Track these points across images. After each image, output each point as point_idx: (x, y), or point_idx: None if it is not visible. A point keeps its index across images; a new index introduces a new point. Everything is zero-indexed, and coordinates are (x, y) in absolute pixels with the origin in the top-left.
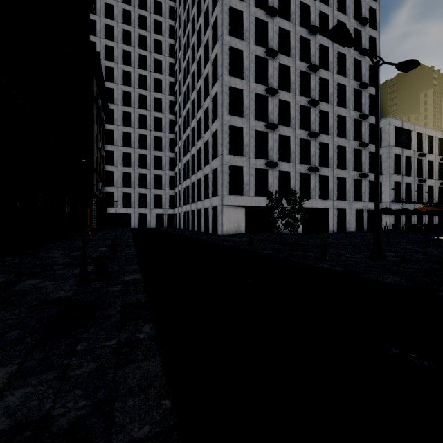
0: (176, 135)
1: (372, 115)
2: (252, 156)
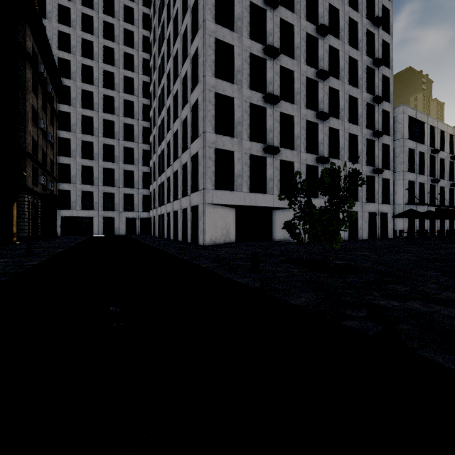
0: (150, 122)
1: (385, 101)
2: (245, 137)
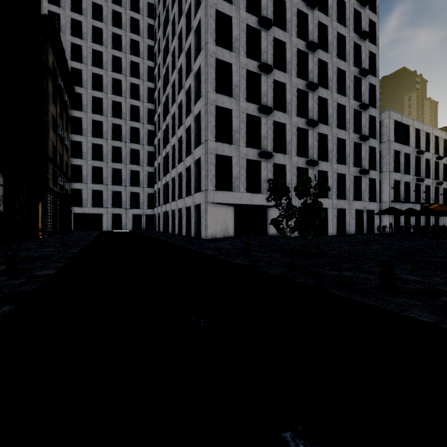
0: (155, 126)
1: (372, 107)
2: (242, 144)
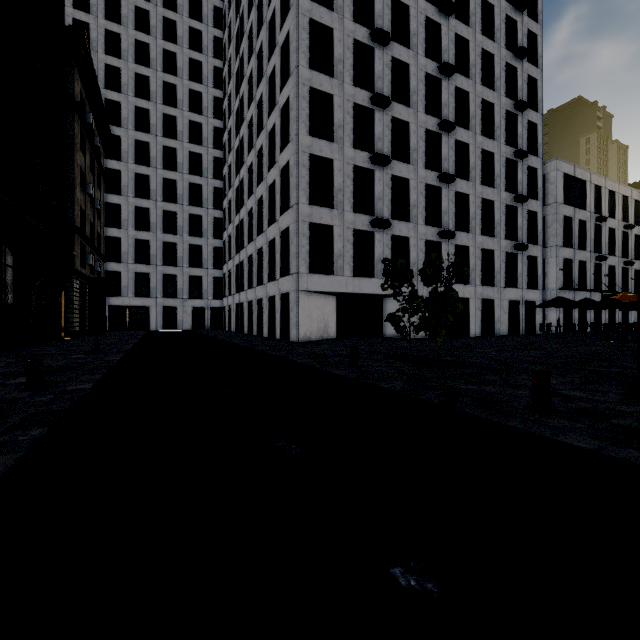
0: (224, 181)
1: (532, 155)
2: (348, 208)
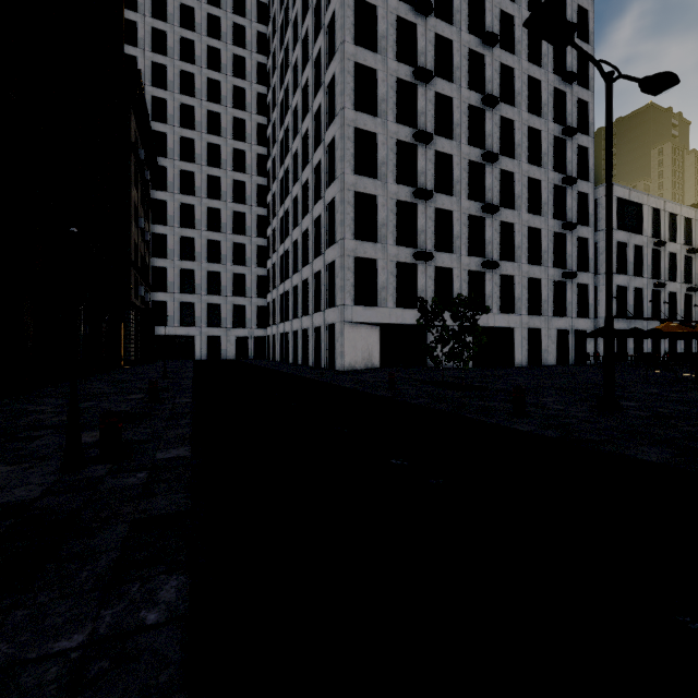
0: (268, 209)
1: (583, 180)
2: (391, 242)
